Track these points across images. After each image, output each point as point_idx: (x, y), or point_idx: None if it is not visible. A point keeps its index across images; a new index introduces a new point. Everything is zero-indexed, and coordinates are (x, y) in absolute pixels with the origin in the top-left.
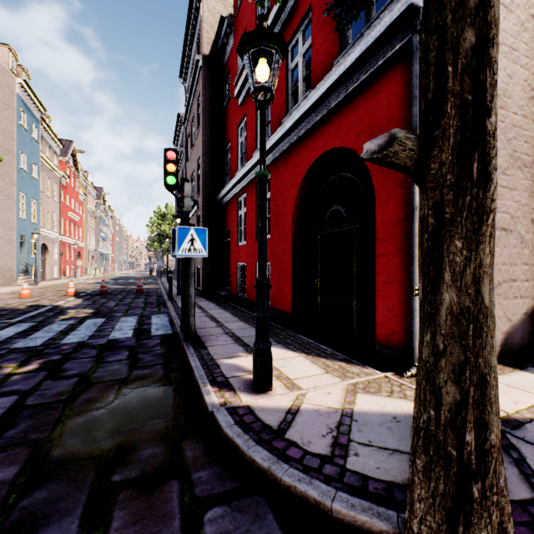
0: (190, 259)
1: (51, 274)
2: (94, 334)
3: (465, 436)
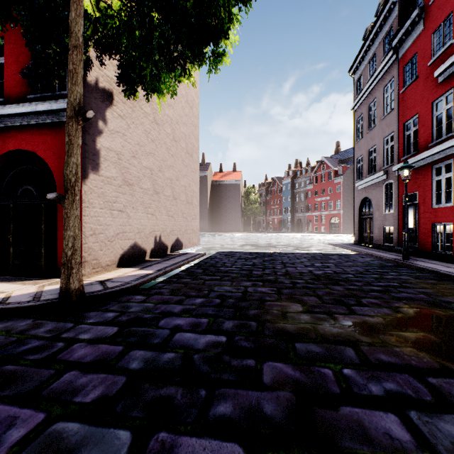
0: None
1: None
2: None
3: (72, 261)
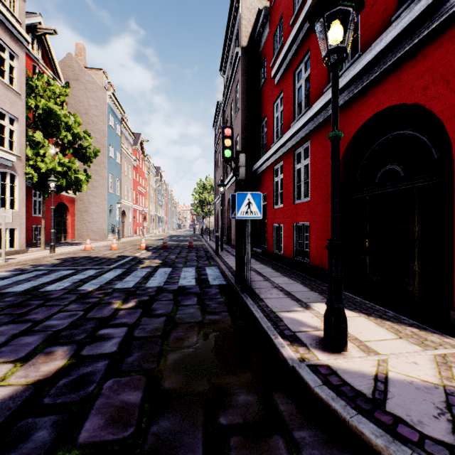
0: (247, 220)
1: (127, 232)
2: (167, 280)
3: None
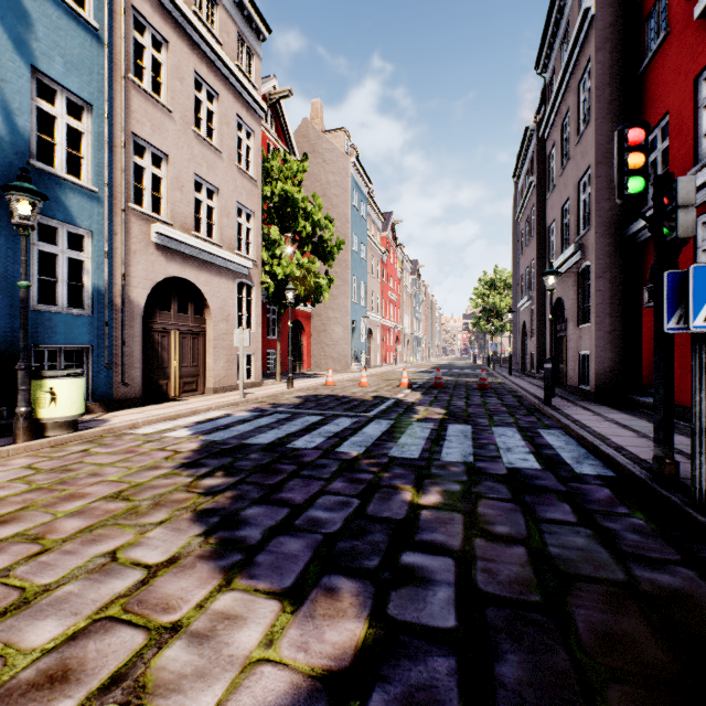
0: None
1: (374, 360)
2: (476, 451)
3: None
